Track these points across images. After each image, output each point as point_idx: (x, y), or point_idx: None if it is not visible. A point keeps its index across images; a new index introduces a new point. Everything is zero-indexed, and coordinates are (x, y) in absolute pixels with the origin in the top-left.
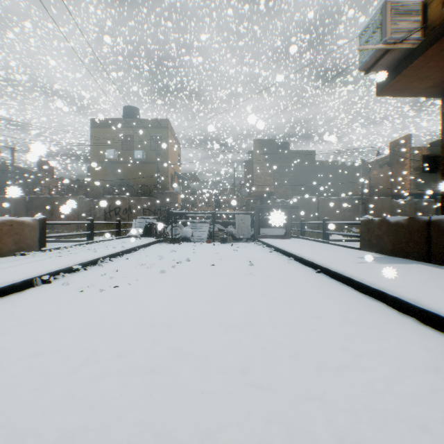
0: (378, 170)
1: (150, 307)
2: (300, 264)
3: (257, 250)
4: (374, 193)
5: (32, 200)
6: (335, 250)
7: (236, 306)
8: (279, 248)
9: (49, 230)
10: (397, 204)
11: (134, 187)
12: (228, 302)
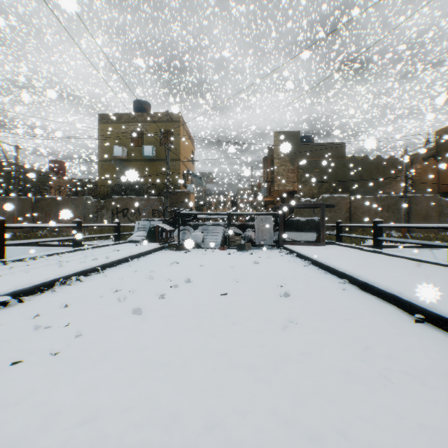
0: (421, 163)
1: None
2: (365, 294)
3: (285, 263)
4: (417, 191)
5: (38, 201)
6: (410, 268)
7: None
8: (319, 262)
9: (55, 233)
10: (446, 203)
11: (144, 187)
12: None
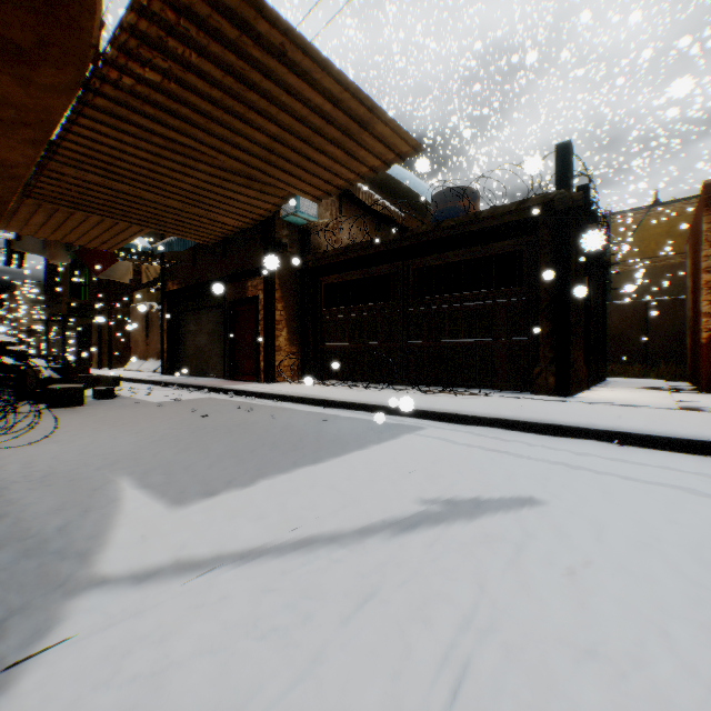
0: None
1: None
2: None
3: None
4: None
5: None
6: None
7: None
8: None
9: None
10: None
11: None
12: None
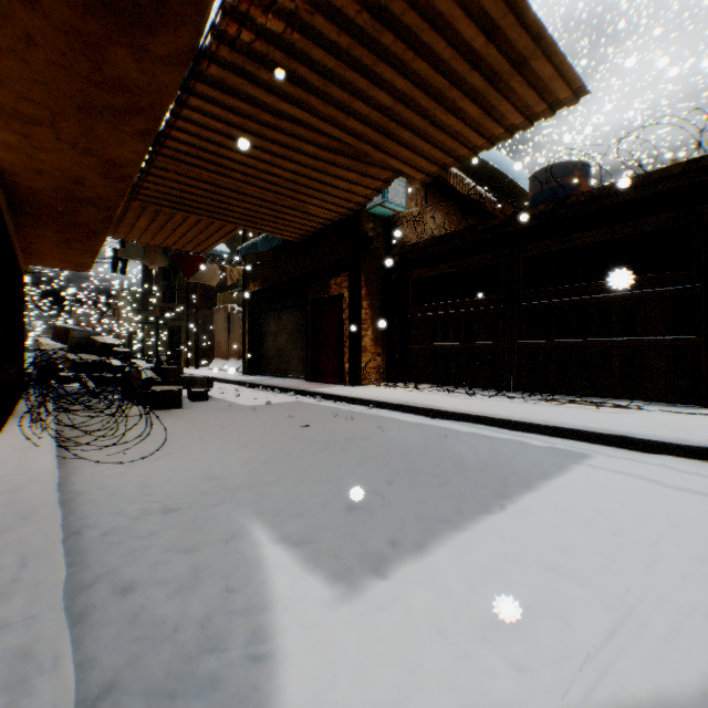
0: None
1: None
2: None
3: None
4: None
5: None
6: None
7: None
8: None
9: None
10: None
11: None
12: None
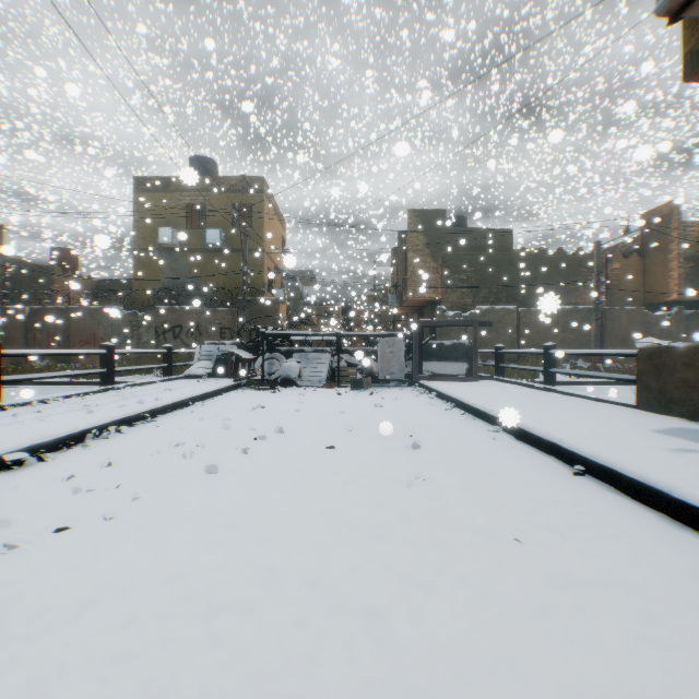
0: (621, 261)
1: (93, 657)
2: (520, 445)
3: (420, 406)
4: (615, 302)
5: (36, 313)
6: (586, 411)
7: (391, 647)
8: (466, 403)
9: (63, 364)
10: (655, 319)
11: (207, 292)
12: (365, 620)
